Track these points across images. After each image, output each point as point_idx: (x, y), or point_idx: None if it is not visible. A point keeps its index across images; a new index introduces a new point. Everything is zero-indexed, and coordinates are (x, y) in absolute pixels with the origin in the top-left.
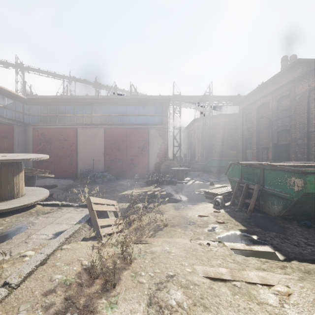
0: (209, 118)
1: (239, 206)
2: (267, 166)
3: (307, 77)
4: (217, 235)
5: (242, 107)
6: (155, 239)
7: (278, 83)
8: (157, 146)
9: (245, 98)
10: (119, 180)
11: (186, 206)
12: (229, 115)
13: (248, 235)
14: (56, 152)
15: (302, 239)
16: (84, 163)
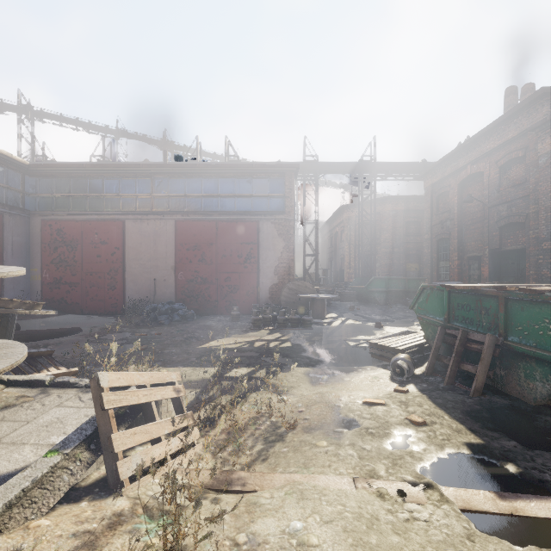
0: (370, 203)
1: (448, 378)
2: (518, 293)
3: None
4: (418, 460)
5: (430, 182)
6: (265, 478)
7: (502, 135)
8: (274, 255)
9: (436, 166)
10: (202, 318)
11: (334, 375)
12: (405, 199)
13: (493, 462)
14: (86, 265)
15: None
16: (137, 285)
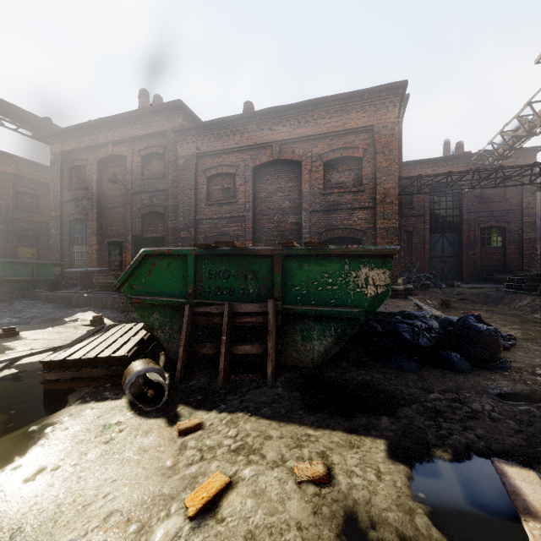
0: None
1: (224, 373)
2: (300, 249)
3: (196, 134)
4: None
5: (61, 148)
6: None
7: (145, 127)
8: None
9: (70, 132)
10: None
11: None
12: (17, 160)
13: (427, 462)
14: None
15: (436, 396)
16: None
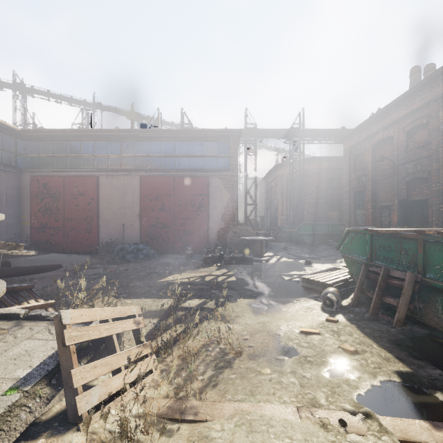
0: (299, 162)
1: (372, 309)
2: (436, 236)
3: None
4: (354, 389)
5: (349, 145)
6: (216, 407)
7: (409, 106)
8: (221, 204)
9: (354, 132)
10: (162, 256)
11: (273, 306)
12: (327, 159)
13: (422, 390)
14: (67, 213)
15: None
16: (109, 229)
